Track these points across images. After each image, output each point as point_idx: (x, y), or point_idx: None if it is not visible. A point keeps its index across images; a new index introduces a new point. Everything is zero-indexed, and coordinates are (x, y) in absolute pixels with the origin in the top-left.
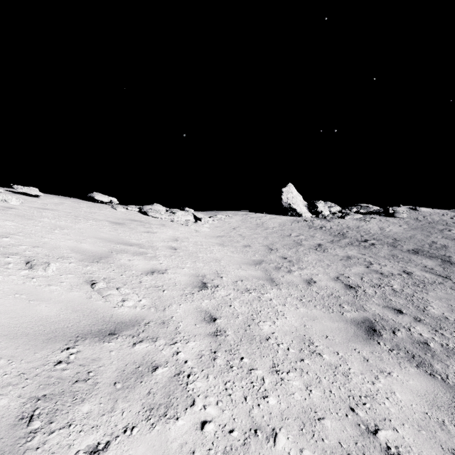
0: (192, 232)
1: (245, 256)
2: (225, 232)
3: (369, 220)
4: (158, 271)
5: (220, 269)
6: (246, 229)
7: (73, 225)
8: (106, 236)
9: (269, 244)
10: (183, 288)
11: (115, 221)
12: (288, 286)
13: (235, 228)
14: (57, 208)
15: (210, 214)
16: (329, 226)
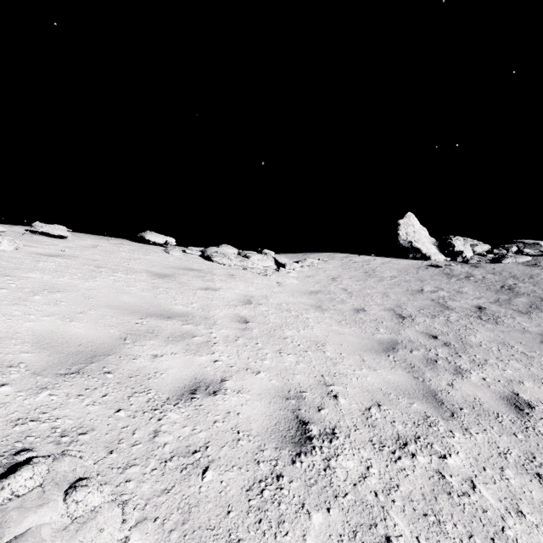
0: (273, 287)
1: (362, 331)
2: (320, 285)
3: None
4: (204, 388)
5: (327, 371)
6: (351, 281)
7: (82, 282)
8: (131, 301)
9: (395, 307)
10: (254, 450)
11: (160, 272)
12: (479, 418)
13: (335, 278)
14: (81, 254)
15: (297, 257)
16: (480, 275)
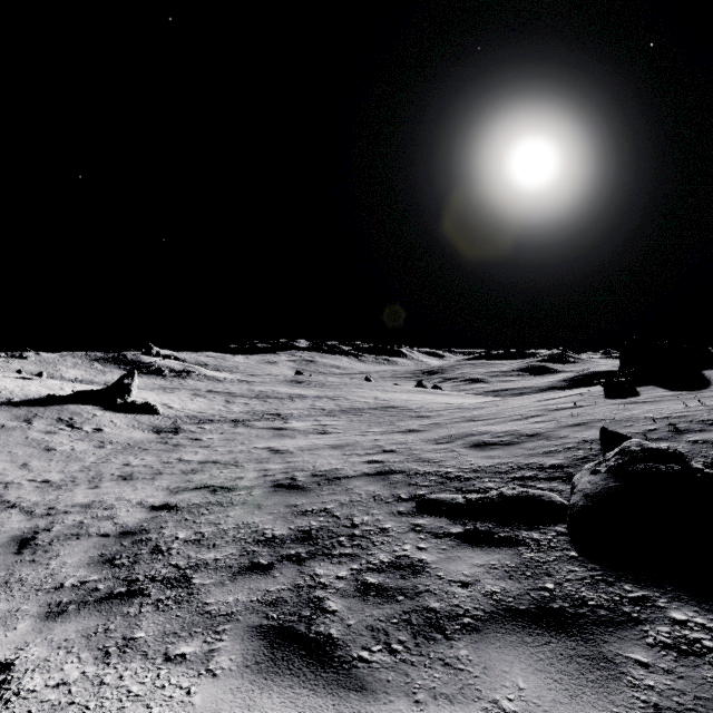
0: None
1: None
2: None
3: (13, 362)
4: None
5: None
6: None
7: None
8: None
9: None
10: None
11: None
12: None
13: None
14: None
15: None
16: None
